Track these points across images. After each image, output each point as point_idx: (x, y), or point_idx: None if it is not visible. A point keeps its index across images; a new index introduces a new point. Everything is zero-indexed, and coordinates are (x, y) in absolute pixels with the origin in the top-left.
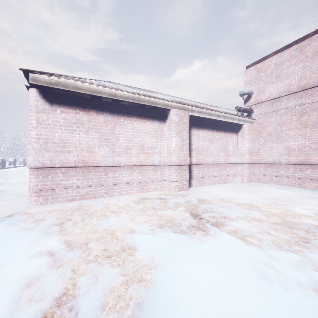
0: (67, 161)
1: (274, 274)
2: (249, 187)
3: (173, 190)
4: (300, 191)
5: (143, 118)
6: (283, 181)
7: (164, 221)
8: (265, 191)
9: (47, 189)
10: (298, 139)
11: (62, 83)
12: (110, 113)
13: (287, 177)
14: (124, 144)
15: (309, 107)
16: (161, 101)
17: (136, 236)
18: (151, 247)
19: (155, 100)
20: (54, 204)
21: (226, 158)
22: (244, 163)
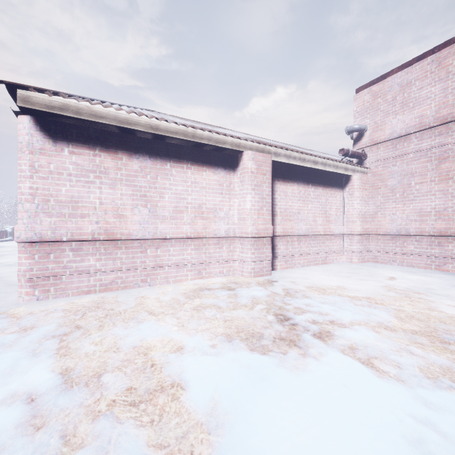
0: (81, 231)
1: (442, 443)
2: (361, 270)
3: (247, 275)
4: (440, 276)
5: (202, 165)
6: (413, 261)
7: (233, 330)
8: (387, 276)
9: (48, 275)
10: (435, 198)
11: (71, 106)
12: (150, 155)
13: (418, 254)
14: (172, 205)
15: (452, 148)
16: (229, 139)
17: (187, 359)
18: (212, 382)
19: (220, 136)
20: (59, 299)
21: (326, 227)
22: (353, 234)
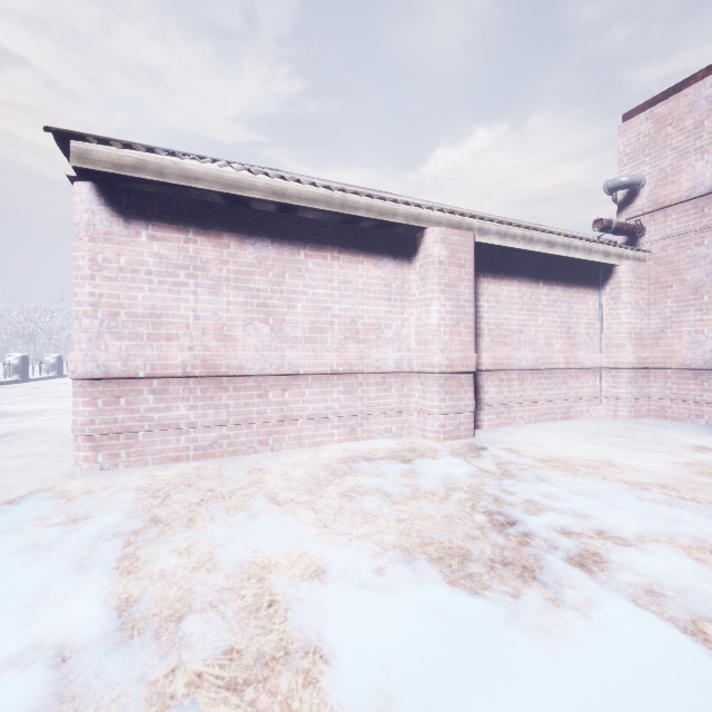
0: (166, 362)
1: None
2: (637, 432)
3: (433, 437)
4: None
5: (356, 252)
6: None
7: (414, 541)
8: (691, 444)
9: (116, 430)
10: None
11: (150, 164)
12: (272, 239)
13: None
14: (308, 320)
15: None
16: (402, 207)
17: (332, 597)
18: (380, 653)
19: (387, 204)
20: (133, 469)
21: (570, 355)
22: (620, 368)
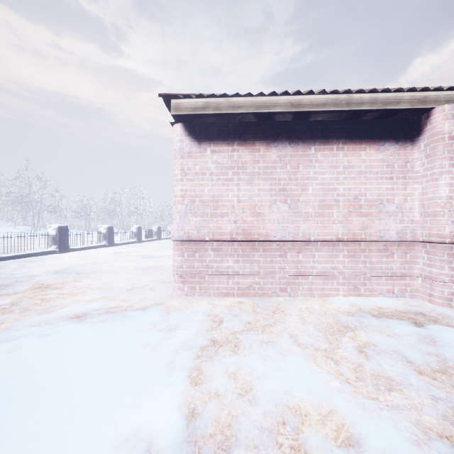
0: (220, 231)
1: None
2: None
3: (442, 303)
4: None
5: (359, 141)
6: None
7: None
8: None
9: (194, 272)
10: None
11: (212, 103)
12: (289, 141)
13: None
14: (317, 199)
15: None
16: (406, 94)
17: None
18: None
19: (390, 94)
20: (202, 298)
21: None
22: None
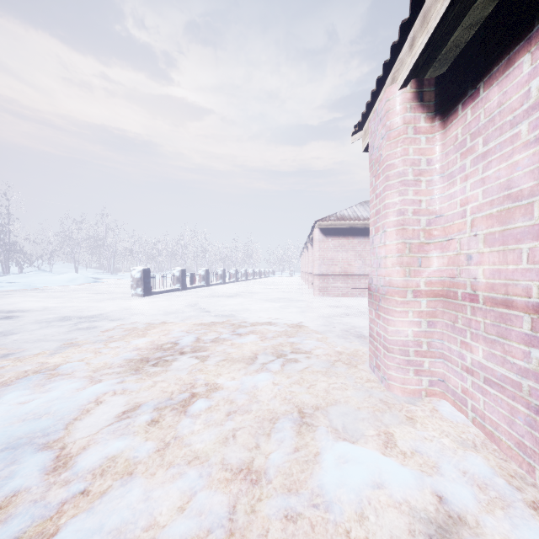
0: (335, 271)
1: None
2: None
3: None
4: None
5: None
6: None
7: None
8: None
9: (324, 287)
10: None
11: (333, 223)
12: (362, 236)
13: None
14: None
15: None
16: None
17: None
18: None
19: None
20: (328, 297)
21: None
22: None
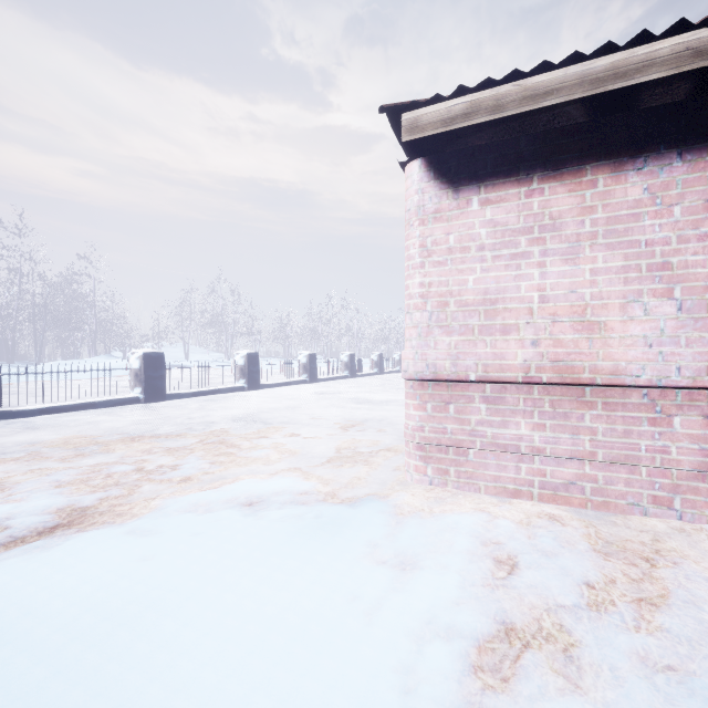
0: (501, 362)
1: None
2: None
3: None
4: None
5: None
6: None
7: None
8: None
9: (445, 442)
10: None
11: (484, 101)
12: (680, 149)
13: None
14: None
15: None
16: None
17: None
18: None
19: None
20: (463, 494)
21: None
22: None
